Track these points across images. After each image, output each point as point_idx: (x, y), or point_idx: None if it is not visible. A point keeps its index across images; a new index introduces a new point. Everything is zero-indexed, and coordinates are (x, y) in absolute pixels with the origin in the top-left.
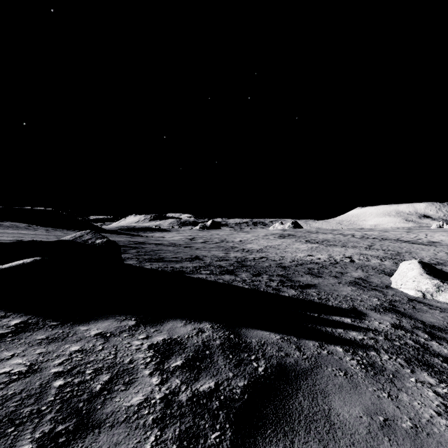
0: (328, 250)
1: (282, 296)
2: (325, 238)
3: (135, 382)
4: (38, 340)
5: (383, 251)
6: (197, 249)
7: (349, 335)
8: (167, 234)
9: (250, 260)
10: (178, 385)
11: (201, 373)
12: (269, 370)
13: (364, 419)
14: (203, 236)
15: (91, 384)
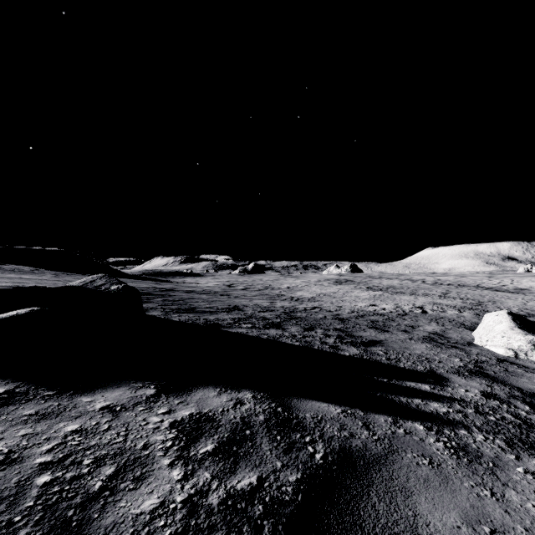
0: (394, 299)
1: (341, 356)
2: (390, 284)
3: (149, 477)
4: (25, 416)
5: (461, 300)
6: (236, 297)
7: (430, 407)
8: (201, 280)
9: (300, 311)
10: (208, 481)
11: (239, 462)
12: (330, 458)
13: (463, 531)
14: (243, 282)
15: (88, 481)
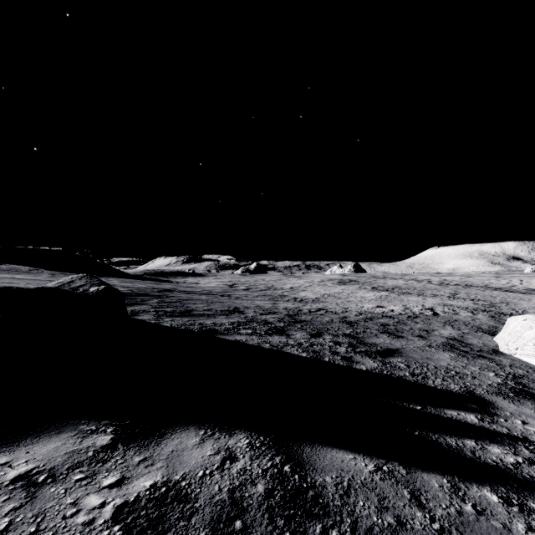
0: (402, 300)
1: (357, 371)
2: (395, 284)
3: None
4: None
5: (472, 301)
6: (237, 298)
7: (491, 455)
8: (202, 280)
9: (305, 313)
10: None
11: None
12: None
13: None
14: (245, 282)
15: None
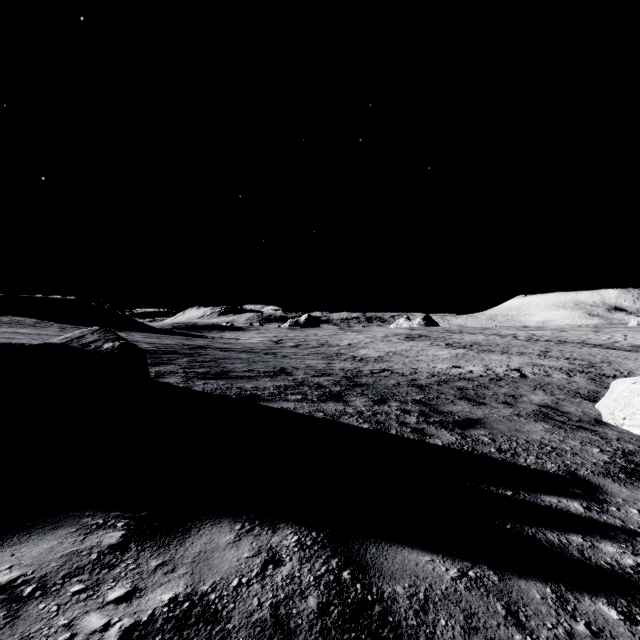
0: (483, 359)
1: (432, 446)
2: (474, 340)
3: None
4: None
5: (566, 360)
6: (284, 357)
7: (604, 555)
8: (242, 335)
9: (365, 375)
10: None
11: None
12: None
13: None
14: (294, 337)
15: None
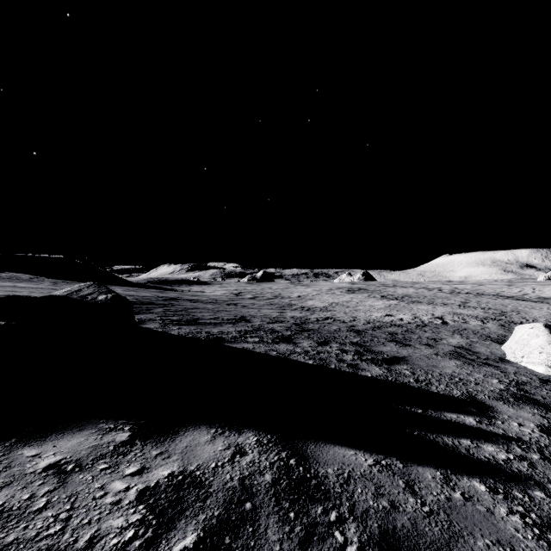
0: (411, 309)
1: (363, 377)
2: (405, 293)
3: None
4: None
5: (482, 310)
6: (243, 307)
7: (484, 452)
8: (207, 288)
9: (312, 322)
10: None
11: None
12: None
13: None
14: (252, 290)
15: None
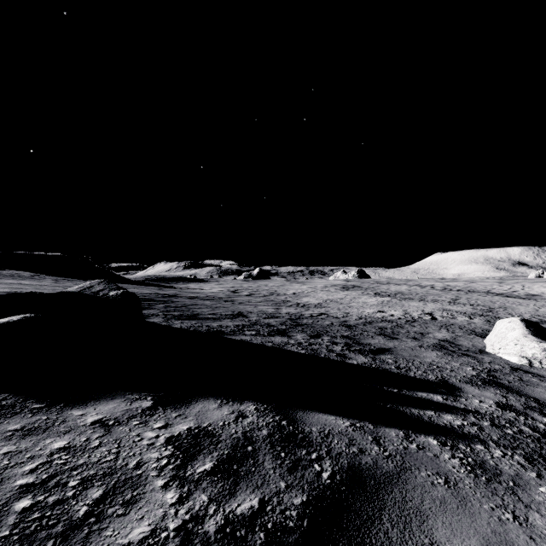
0: (403, 305)
1: (349, 364)
2: (398, 290)
3: (140, 501)
4: (9, 432)
5: (471, 306)
6: (240, 304)
7: (443, 420)
8: (204, 286)
9: (306, 318)
10: (205, 504)
11: (239, 483)
12: (338, 477)
13: None
14: (248, 287)
15: (72, 505)
